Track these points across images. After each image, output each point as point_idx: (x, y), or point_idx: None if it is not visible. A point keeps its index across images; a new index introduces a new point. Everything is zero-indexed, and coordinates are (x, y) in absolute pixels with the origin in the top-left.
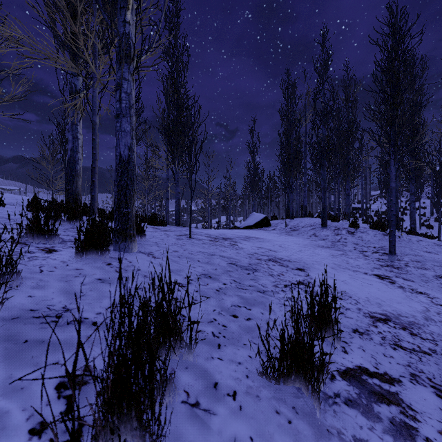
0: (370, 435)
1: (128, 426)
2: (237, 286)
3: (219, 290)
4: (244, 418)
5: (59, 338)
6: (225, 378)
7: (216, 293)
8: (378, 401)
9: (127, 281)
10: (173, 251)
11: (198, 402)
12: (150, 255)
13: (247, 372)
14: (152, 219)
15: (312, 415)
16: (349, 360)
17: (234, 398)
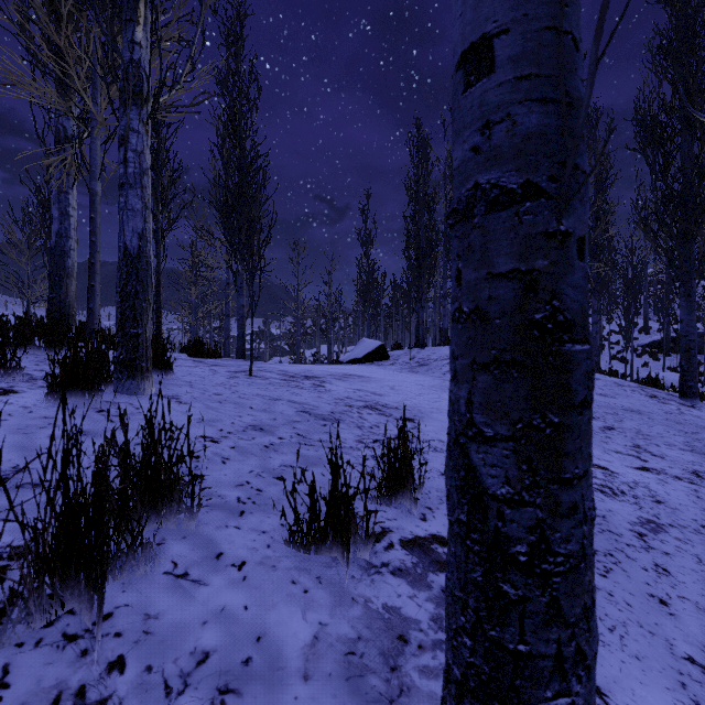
0: (407, 603)
1: (76, 592)
2: (300, 442)
3: (269, 446)
4: (245, 589)
5: (0, 504)
6: (236, 548)
7: (263, 450)
8: (438, 570)
9: (74, 411)
10: (214, 393)
11: (187, 573)
12: (173, 399)
13: (271, 542)
14: (196, 347)
15: (340, 584)
16: (423, 528)
17: (240, 568)
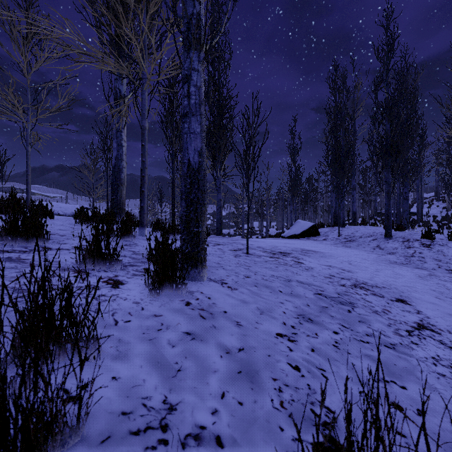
0: None
1: None
2: (354, 337)
3: (337, 346)
4: None
5: None
6: None
7: (337, 352)
8: None
9: None
10: (244, 276)
11: None
12: (223, 284)
13: None
14: None
15: None
16: None
17: None
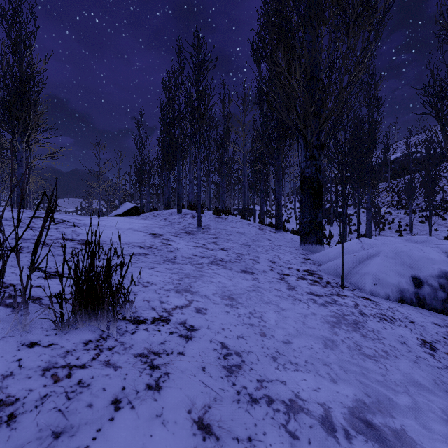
0: None
1: None
2: None
3: None
4: None
5: None
6: None
7: None
8: None
9: None
10: None
11: None
12: None
13: None
14: None
15: None
16: None
17: None
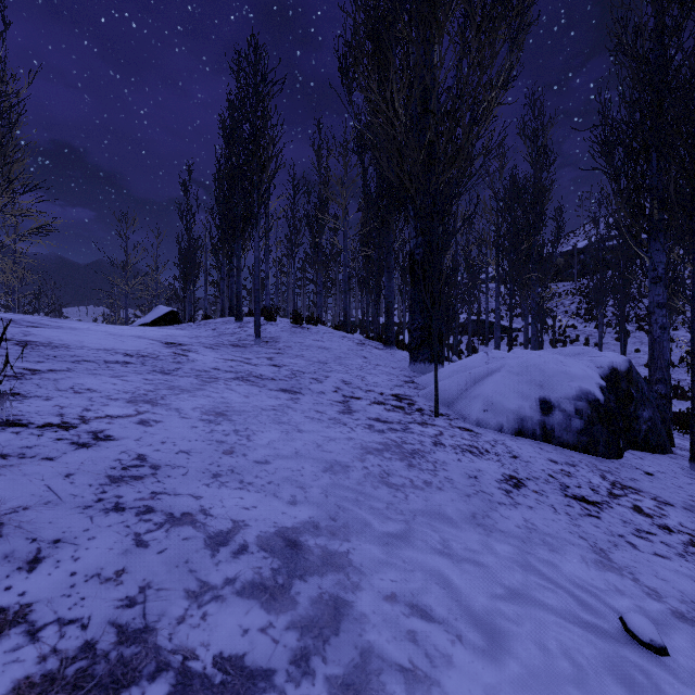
0: None
1: None
2: None
3: None
4: None
5: None
6: None
7: None
8: None
9: None
10: None
11: None
12: None
13: None
14: None
15: None
16: None
17: None
